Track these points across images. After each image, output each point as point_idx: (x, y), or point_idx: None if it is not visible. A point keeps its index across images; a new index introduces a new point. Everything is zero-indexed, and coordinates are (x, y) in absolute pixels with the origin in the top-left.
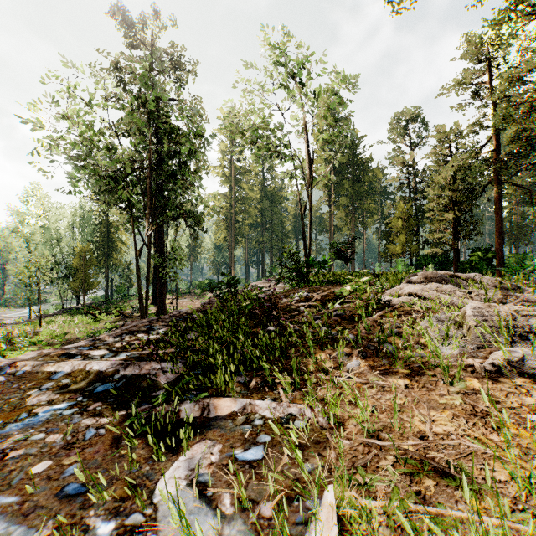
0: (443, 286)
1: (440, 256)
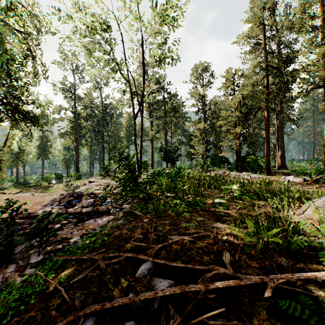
0: None
1: (223, 158)
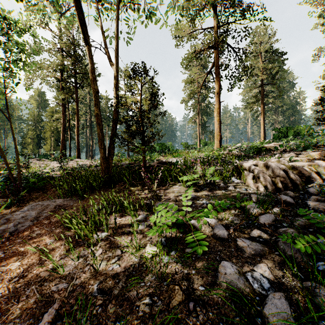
0: (37, 161)
1: (49, 155)
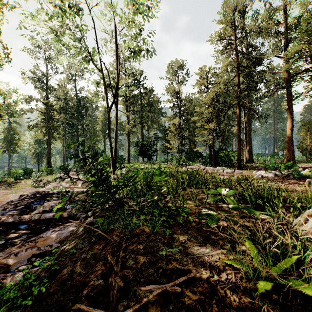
0: None
1: (197, 152)
